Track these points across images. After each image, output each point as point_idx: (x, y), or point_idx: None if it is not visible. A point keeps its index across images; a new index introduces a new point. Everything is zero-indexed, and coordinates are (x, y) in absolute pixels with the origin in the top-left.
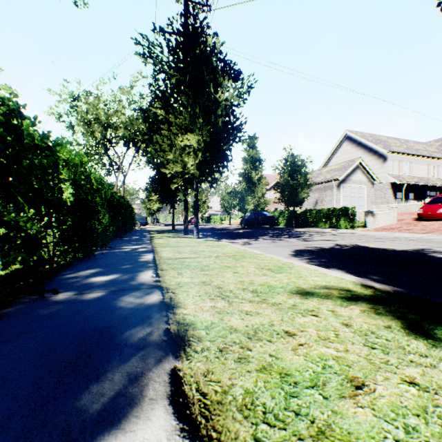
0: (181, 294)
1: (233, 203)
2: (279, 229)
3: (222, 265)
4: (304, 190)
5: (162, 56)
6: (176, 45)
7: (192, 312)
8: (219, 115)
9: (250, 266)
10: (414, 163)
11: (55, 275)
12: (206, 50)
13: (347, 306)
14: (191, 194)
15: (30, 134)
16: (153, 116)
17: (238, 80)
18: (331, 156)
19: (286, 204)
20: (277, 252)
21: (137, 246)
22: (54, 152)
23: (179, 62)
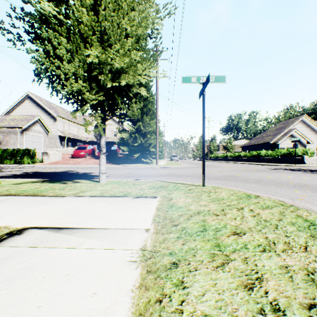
0: None
1: None
2: None
3: None
4: None
5: None
6: None
7: None
8: None
9: None
10: (72, 126)
11: None
12: None
13: (35, 183)
14: None
15: None
16: None
17: None
18: (15, 107)
19: None
20: None
21: None
22: None
23: None
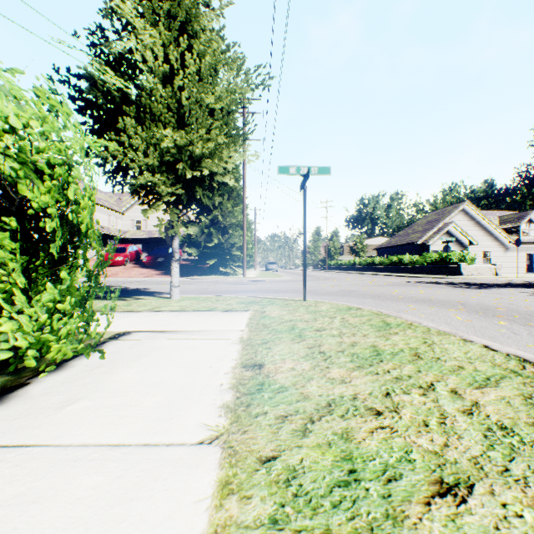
0: None
1: None
2: None
3: None
4: None
5: None
6: None
7: None
8: None
9: None
10: (99, 211)
11: None
12: None
13: None
14: None
15: None
16: None
17: None
18: None
19: None
20: None
21: None
22: None
23: None
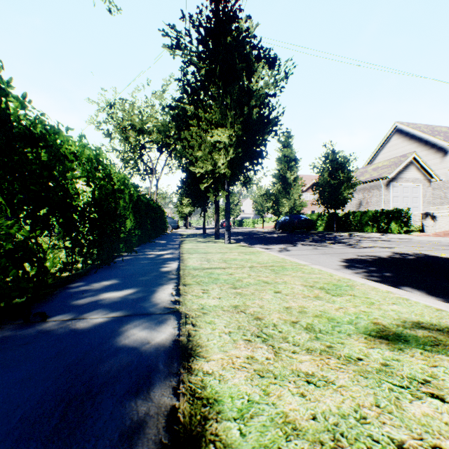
0: (203, 328)
1: (267, 206)
2: (318, 233)
3: (258, 280)
4: (348, 191)
5: (191, 47)
6: (205, 33)
7: (217, 369)
8: (252, 107)
9: (295, 283)
10: None
11: (63, 287)
12: (238, 36)
13: None
14: (222, 195)
15: (22, 117)
16: (181, 112)
17: (274, 67)
18: (377, 152)
19: (326, 206)
20: (322, 261)
21: (163, 252)
22: (54, 141)
23: (209, 53)
